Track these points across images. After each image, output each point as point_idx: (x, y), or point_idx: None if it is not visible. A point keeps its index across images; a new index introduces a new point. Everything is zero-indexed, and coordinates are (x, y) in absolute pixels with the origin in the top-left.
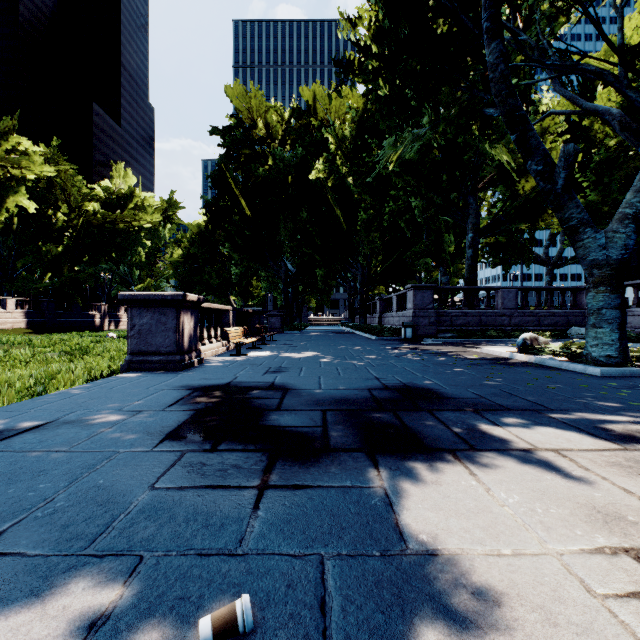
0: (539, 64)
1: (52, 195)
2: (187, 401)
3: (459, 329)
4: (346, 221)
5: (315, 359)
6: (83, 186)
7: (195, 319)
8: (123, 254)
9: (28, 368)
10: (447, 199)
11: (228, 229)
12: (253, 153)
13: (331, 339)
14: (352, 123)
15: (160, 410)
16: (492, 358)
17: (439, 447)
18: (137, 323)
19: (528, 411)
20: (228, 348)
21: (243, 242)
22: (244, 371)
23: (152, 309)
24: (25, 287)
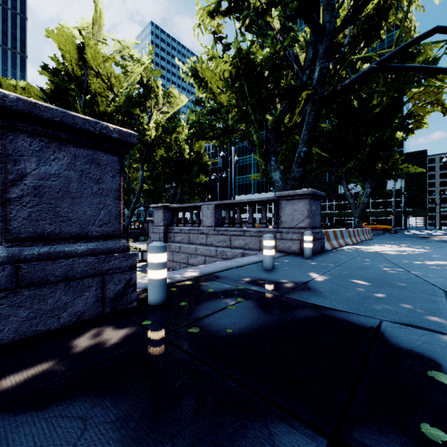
0: None
1: None
2: None
3: None
4: None
5: None
6: None
7: None
8: None
9: None
10: None
11: None
12: None
13: None
14: None
15: None
16: None
17: None
18: None
19: None
20: None
21: None
22: None
23: None
24: None
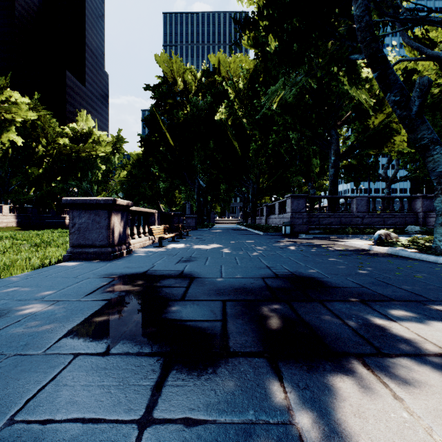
0: (395, 18)
1: (35, 133)
2: (104, 290)
3: (325, 227)
4: (241, 150)
5: (218, 250)
6: (57, 127)
7: (124, 219)
8: (85, 174)
9: (3, 256)
10: (316, 132)
11: (157, 156)
12: (175, 102)
13: (231, 234)
14: (246, 79)
15: (76, 300)
16: (355, 249)
17: (344, 350)
18: (77, 222)
19: (412, 302)
20: (153, 241)
21: (168, 165)
22: (161, 260)
23: (89, 211)
24: (16, 198)
